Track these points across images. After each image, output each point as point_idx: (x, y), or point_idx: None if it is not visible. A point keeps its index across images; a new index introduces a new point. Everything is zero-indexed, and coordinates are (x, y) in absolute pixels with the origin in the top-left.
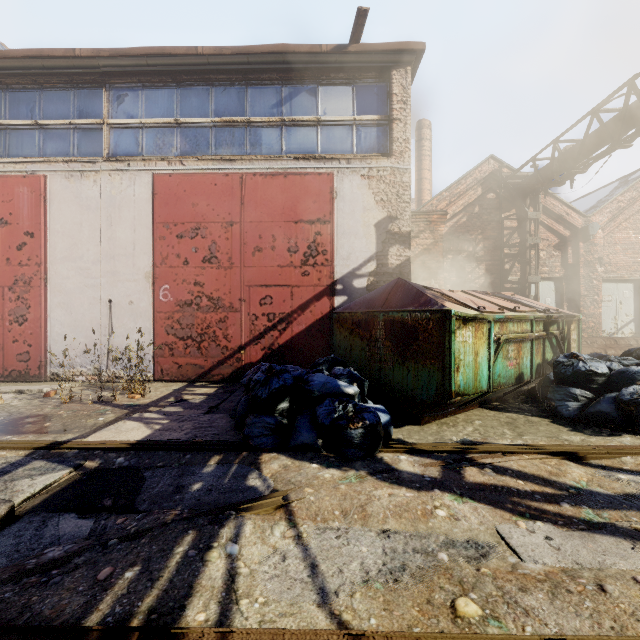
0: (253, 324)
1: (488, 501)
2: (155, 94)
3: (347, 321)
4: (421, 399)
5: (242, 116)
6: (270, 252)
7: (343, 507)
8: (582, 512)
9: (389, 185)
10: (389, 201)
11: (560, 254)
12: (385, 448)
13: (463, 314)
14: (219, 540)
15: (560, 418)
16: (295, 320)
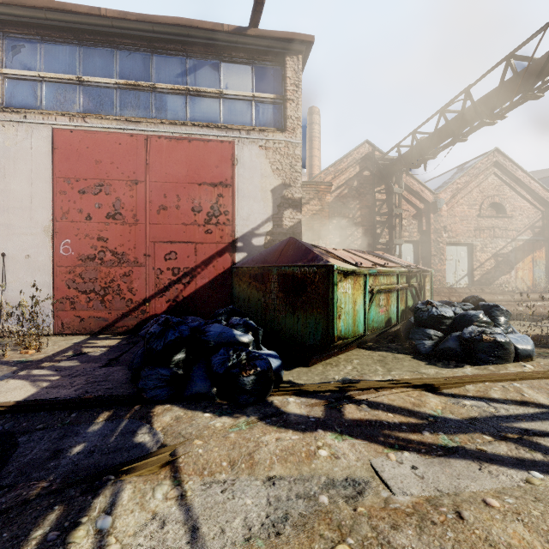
0: (158, 278)
1: (364, 436)
2: (55, 49)
3: (245, 275)
4: (309, 344)
5: (147, 81)
6: (175, 211)
7: (231, 457)
8: (439, 438)
9: (284, 156)
10: (284, 170)
11: (417, 222)
12: (276, 391)
13: (344, 269)
14: (90, 513)
15: (419, 354)
16: (199, 274)
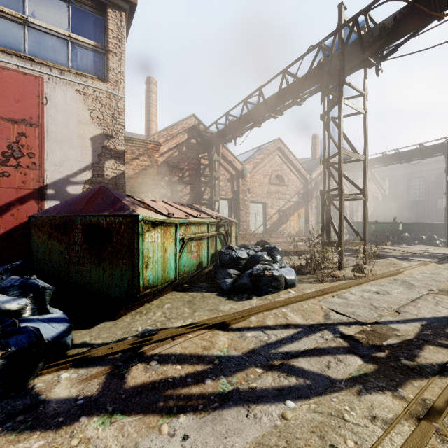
0: None
1: (141, 407)
2: None
3: (46, 225)
4: (115, 296)
5: None
6: None
7: None
8: (219, 384)
9: (105, 106)
10: (105, 120)
11: (231, 184)
12: (48, 368)
13: (152, 219)
14: None
15: (222, 290)
16: None
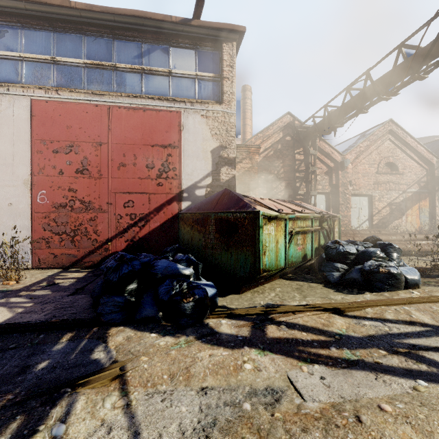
0: (118, 222)
1: (282, 352)
2: (33, 34)
3: (189, 219)
4: (240, 275)
5: (110, 61)
6: (132, 167)
7: (171, 371)
8: (343, 353)
9: (221, 124)
10: (221, 135)
11: (328, 178)
12: (211, 315)
13: (268, 214)
14: (47, 421)
15: (329, 283)
16: (152, 219)
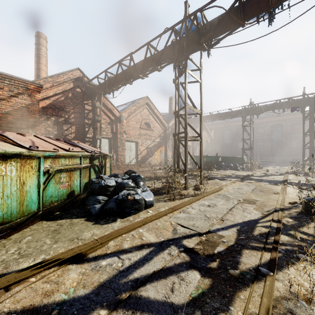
0: None
1: None
2: None
3: None
4: None
5: None
6: None
7: None
8: None
9: None
10: None
11: (110, 127)
12: None
13: None
14: None
15: (92, 215)
16: None
